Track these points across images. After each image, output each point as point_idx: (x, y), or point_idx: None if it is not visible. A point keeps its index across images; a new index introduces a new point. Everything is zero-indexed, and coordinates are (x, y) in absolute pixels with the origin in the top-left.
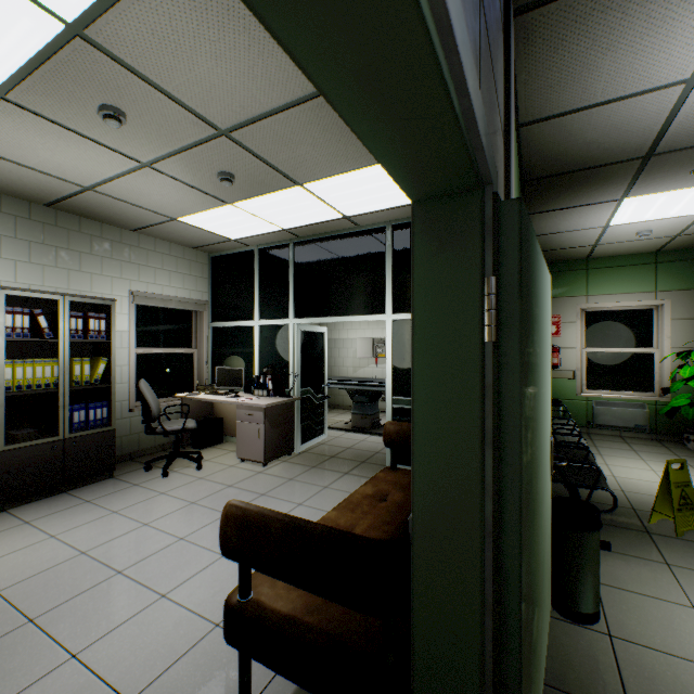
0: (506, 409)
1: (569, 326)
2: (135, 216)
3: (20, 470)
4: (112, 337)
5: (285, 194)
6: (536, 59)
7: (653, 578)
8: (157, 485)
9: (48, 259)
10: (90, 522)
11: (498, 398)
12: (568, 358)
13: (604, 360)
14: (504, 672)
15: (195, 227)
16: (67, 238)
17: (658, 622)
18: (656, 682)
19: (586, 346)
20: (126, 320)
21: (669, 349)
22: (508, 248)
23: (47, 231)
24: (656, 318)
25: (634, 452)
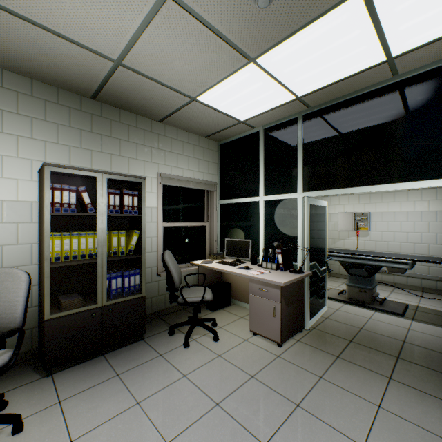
0: None
1: None
2: (160, 100)
3: (63, 336)
4: (142, 212)
5: (329, 21)
6: None
7: None
8: (179, 359)
9: (95, 145)
10: (112, 418)
11: None
12: None
13: None
14: None
15: (211, 108)
16: (110, 127)
17: None
18: None
19: None
20: (155, 198)
21: None
22: None
23: (94, 121)
24: None
25: None
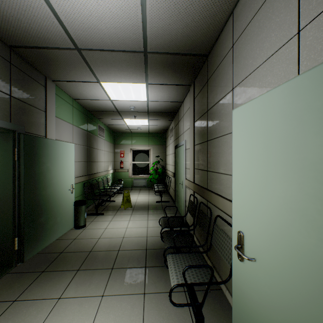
0: (22, 173)
1: (127, 154)
2: None
3: None
4: None
5: None
6: (66, 89)
7: (108, 218)
8: None
9: None
10: None
11: (19, 171)
12: (127, 165)
13: (137, 165)
14: (21, 222)
15: None
16: None
17: (99, 224)
18: (87, 233)
19: (132, 161)
20: None
21: (152, 162)
22: (22, 143)
23: None
24: (150, 152)
25: (139, 193)
